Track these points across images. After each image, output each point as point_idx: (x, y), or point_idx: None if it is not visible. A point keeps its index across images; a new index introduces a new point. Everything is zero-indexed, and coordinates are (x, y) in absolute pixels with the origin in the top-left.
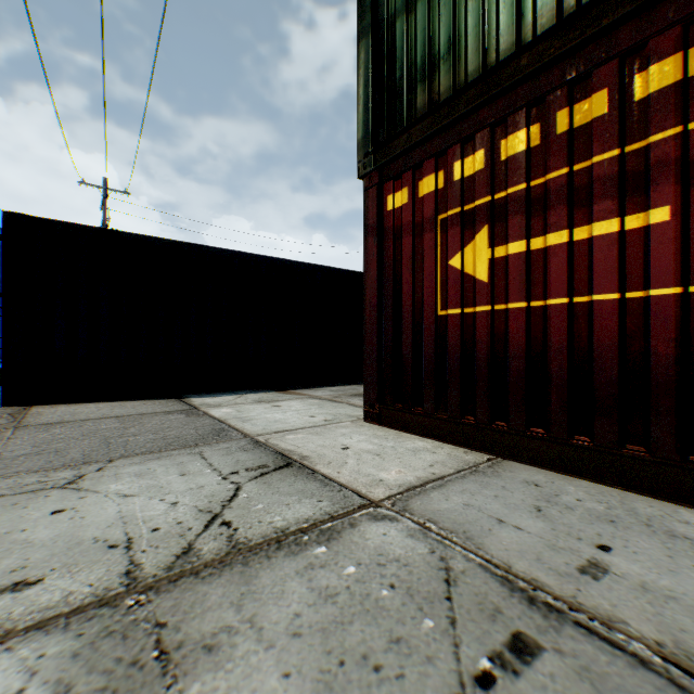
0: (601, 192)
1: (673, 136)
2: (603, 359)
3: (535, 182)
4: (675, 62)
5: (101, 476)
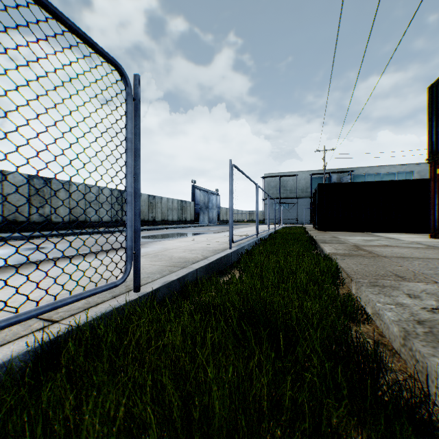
0: None
1: None
2: None
3: None
4: None
5: (354, 237)
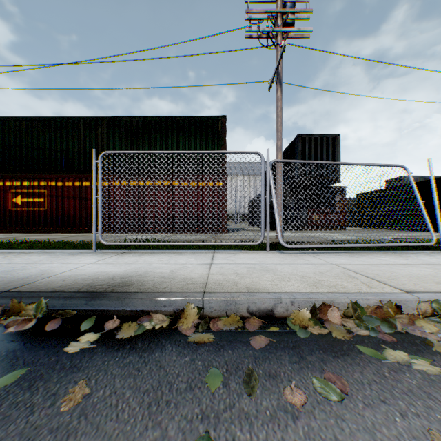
0: (38, 195)
1: (45, 191)
2: (38, 217)
3: (30, 191)
4: (45, 183)
5: None
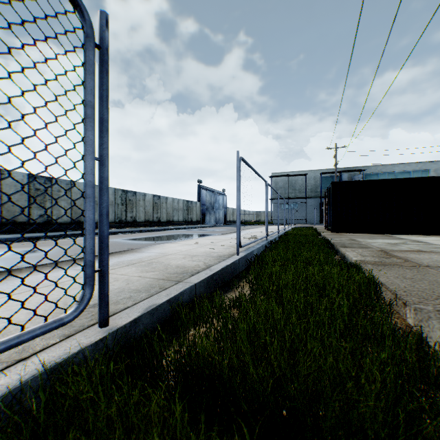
0: None
1: None
2: None
3: None
4: None
5: (374, 239)
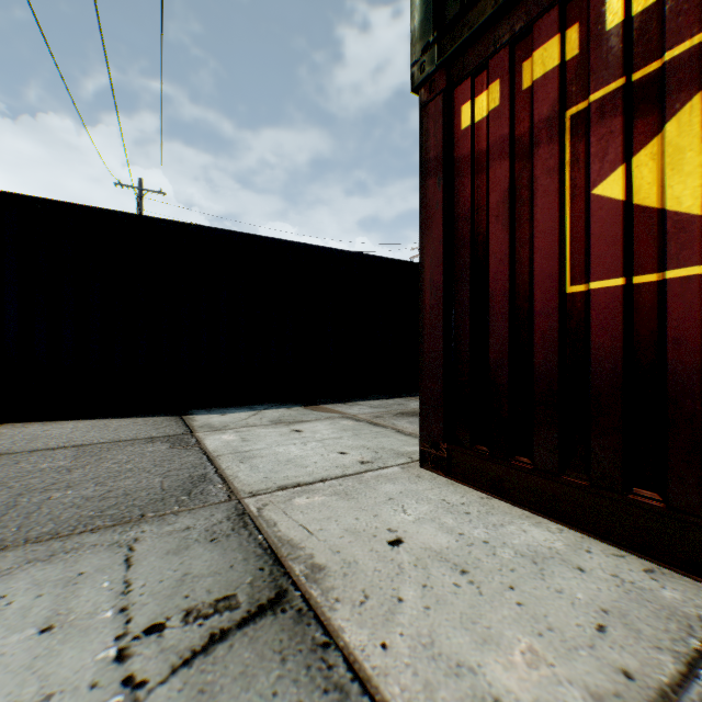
0: None
1: None
2: None
3: None
4: None
5: None
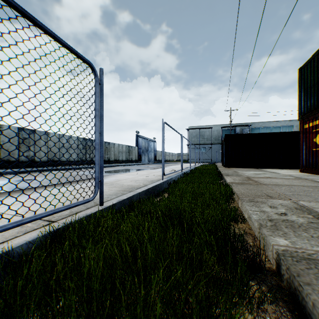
0: None
1: None
2: None
3: None
4: None
5: (249, 171)
